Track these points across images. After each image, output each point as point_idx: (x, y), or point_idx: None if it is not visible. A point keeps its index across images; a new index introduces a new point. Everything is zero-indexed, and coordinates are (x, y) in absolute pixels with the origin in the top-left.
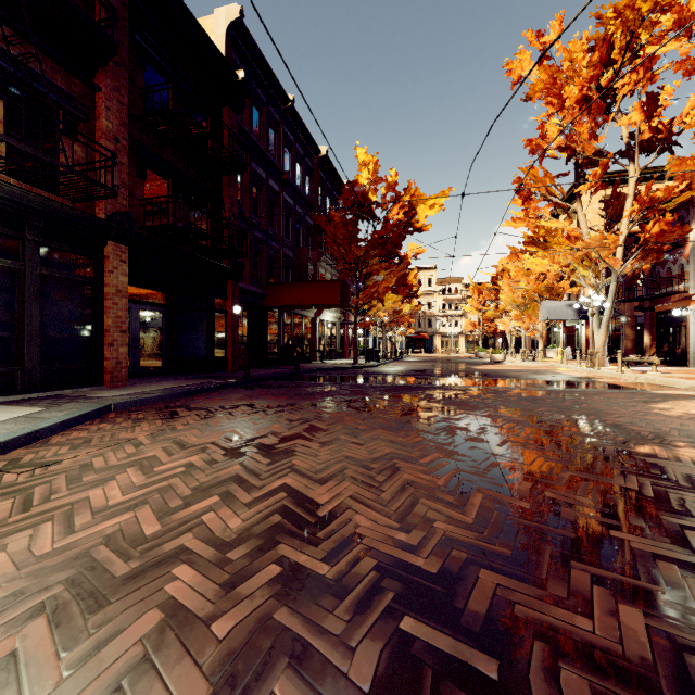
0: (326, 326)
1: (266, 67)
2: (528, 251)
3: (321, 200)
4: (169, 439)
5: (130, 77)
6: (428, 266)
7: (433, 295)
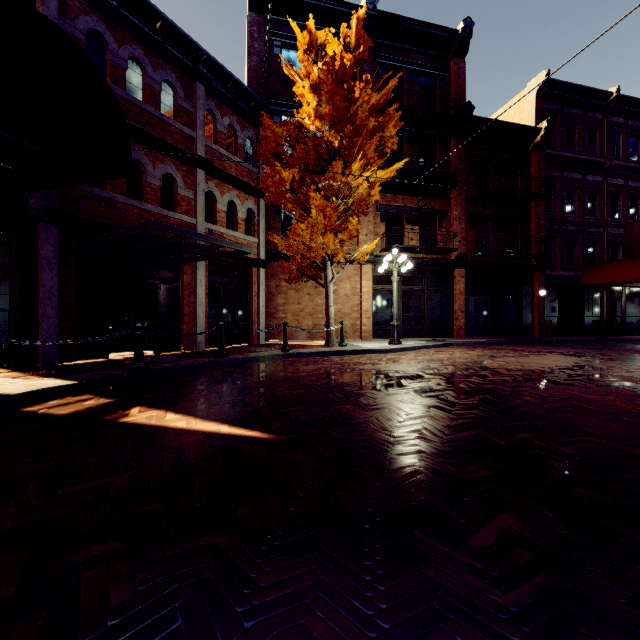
0: None
1: (578, 89)
2: None
3: None
4: (464, 352)
5: (467, 181)
6: None
7: None
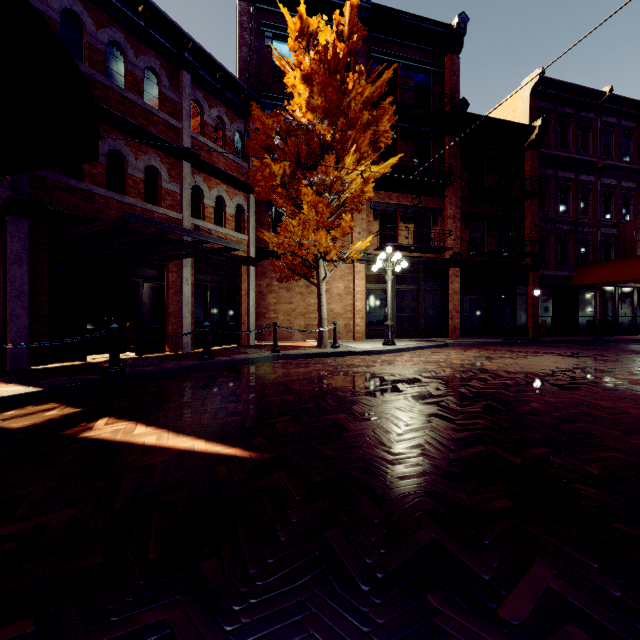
0: None
1: (572, 88)
2: None
3: None
4: (460, 353)
5: (461, 179)
6: None
7: None
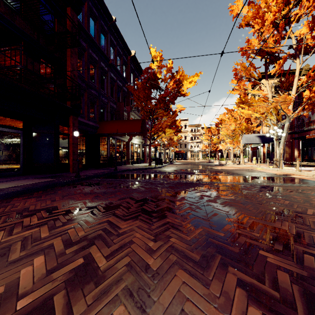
0: (134, 146)
1: None
2: (240, 107)
3: (132, 80)
4: None
5: None
6: (184, 119)
7: (187, 133)
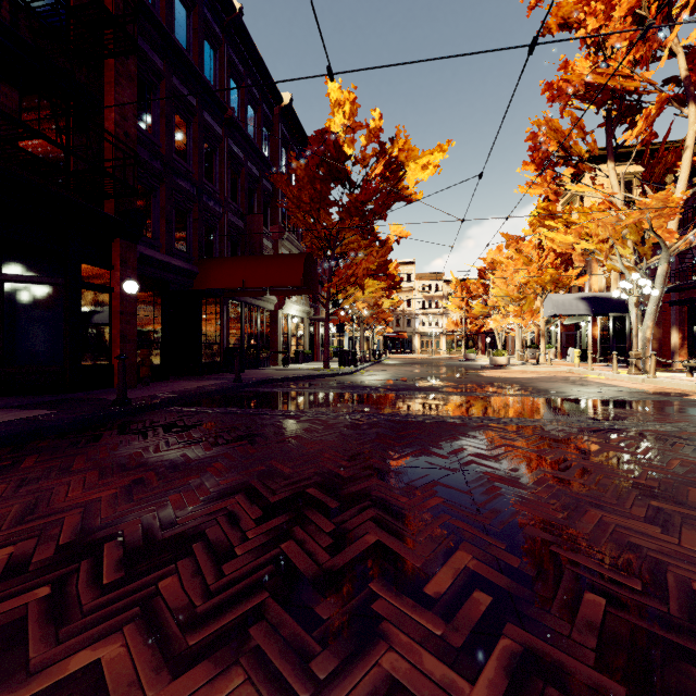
0: (291, 321)
1: None
2: (544, 226)
3: (285, 164)
4: None
5: None
6: (407, 261)
7: (413, 292)
